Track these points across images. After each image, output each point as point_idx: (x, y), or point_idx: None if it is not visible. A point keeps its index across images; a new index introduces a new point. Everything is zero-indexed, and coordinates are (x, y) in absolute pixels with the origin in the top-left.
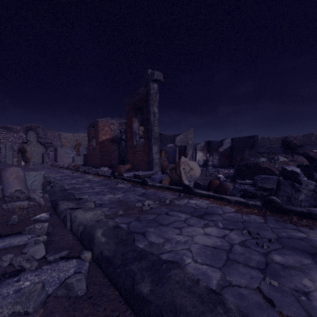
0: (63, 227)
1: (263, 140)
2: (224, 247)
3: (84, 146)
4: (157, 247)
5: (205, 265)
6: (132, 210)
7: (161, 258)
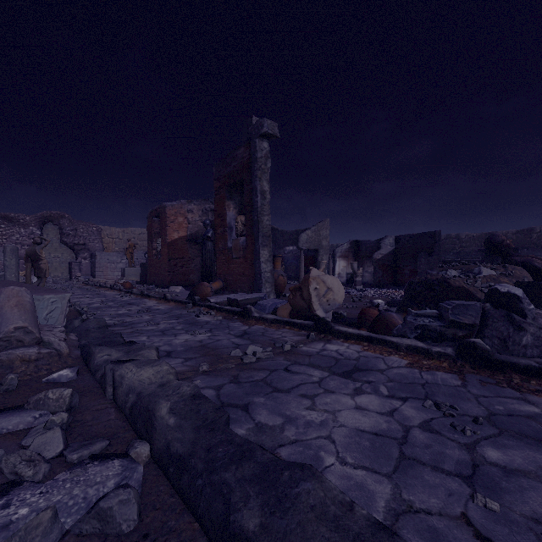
0: (100, 394)
1: (449, 240)
2: (394, 434)
3: (142, 250)
4: (271, 433)
5: (362, 469)
6: (224, 364)
7: (279, 457)
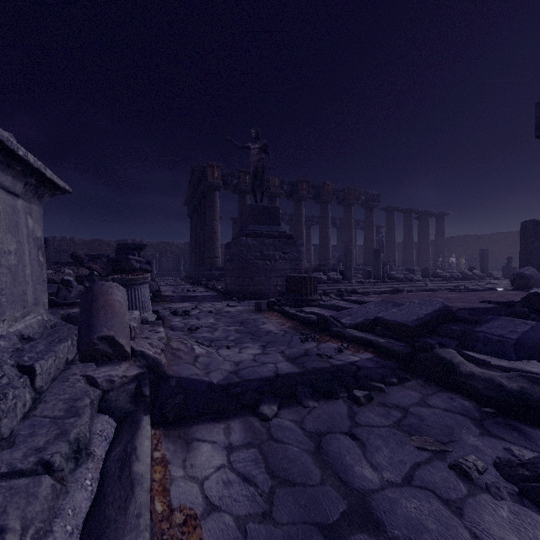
0: None
1: (65, 242)
2: None
3: None
4: None
5: None
6: None
7: None
